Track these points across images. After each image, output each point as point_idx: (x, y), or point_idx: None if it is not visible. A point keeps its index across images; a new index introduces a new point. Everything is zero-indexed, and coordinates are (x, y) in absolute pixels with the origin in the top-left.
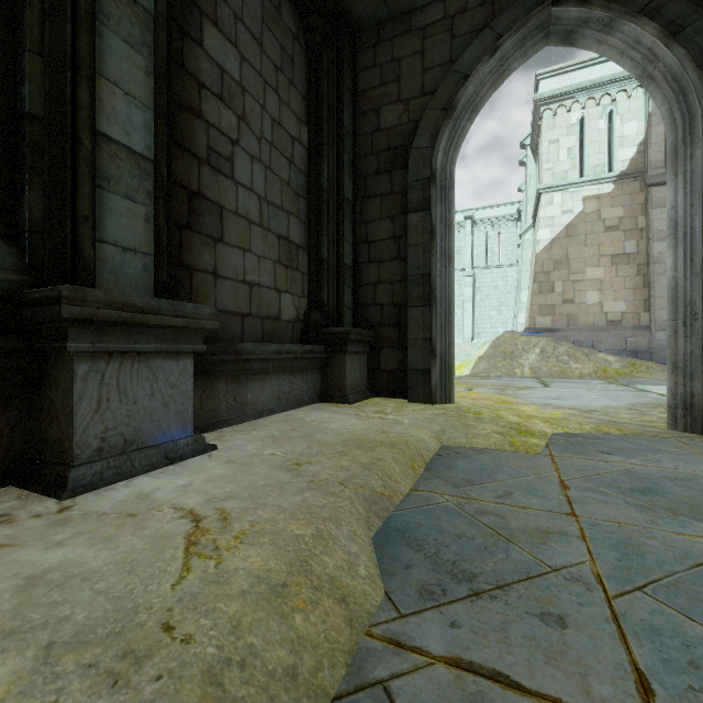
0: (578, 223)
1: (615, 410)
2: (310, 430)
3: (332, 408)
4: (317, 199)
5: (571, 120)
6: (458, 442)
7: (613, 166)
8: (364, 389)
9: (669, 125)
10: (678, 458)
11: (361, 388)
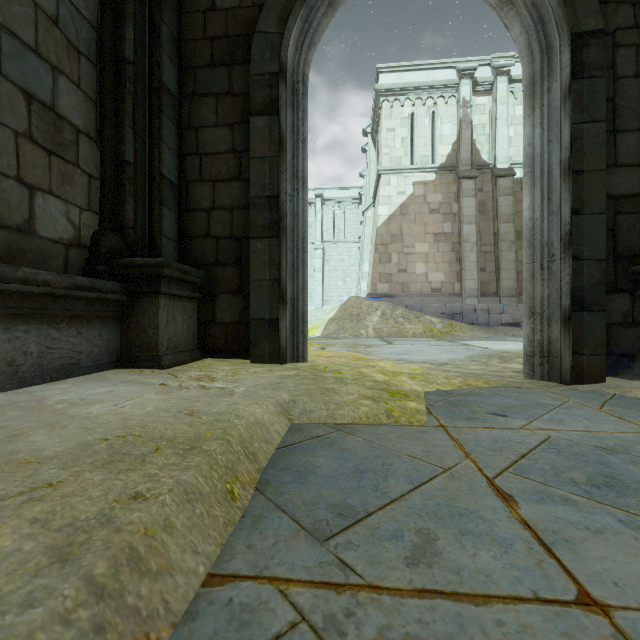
0: (409, 204)
1: (462, 362)
2: (28, 423)
3: (127, 375)
4: (117, 72)
5: (404, 114)
6: (316, 416)
7: (435, 159)
8: (192, 348)
9: (527, 57)
10: (573, 414)
11: (188, 346)
